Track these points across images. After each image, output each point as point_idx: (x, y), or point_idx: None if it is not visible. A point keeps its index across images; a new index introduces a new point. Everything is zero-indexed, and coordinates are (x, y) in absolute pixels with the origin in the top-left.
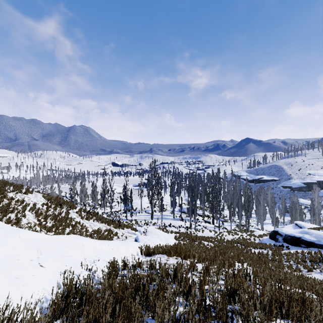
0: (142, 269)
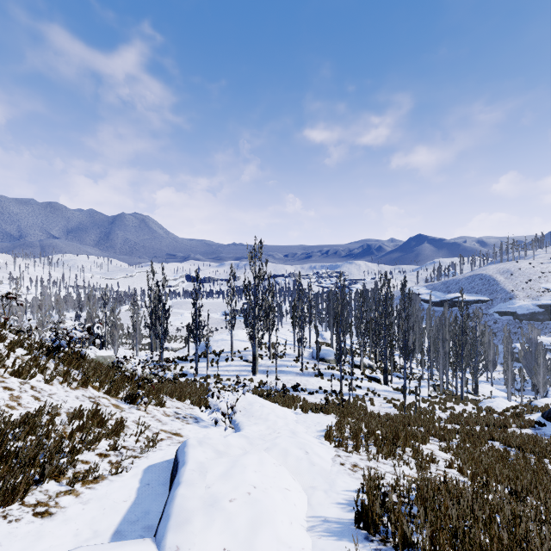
0: None
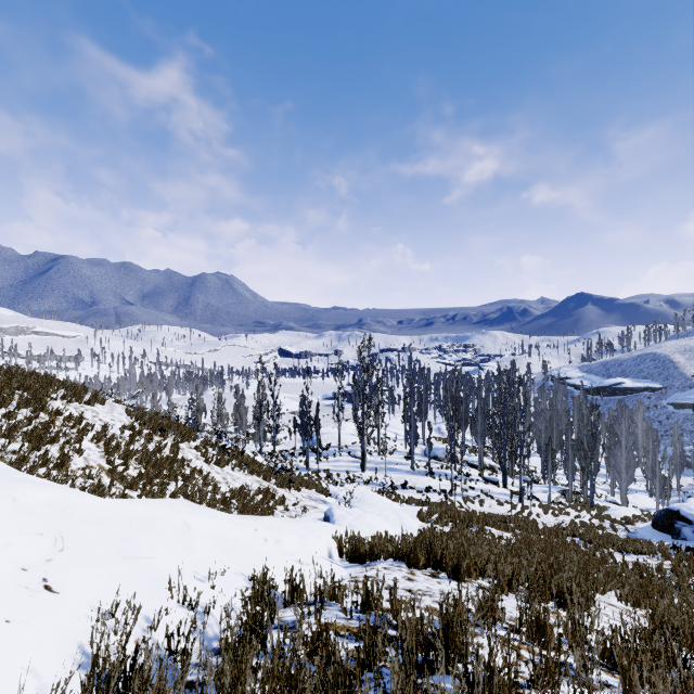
0: (341, 608)
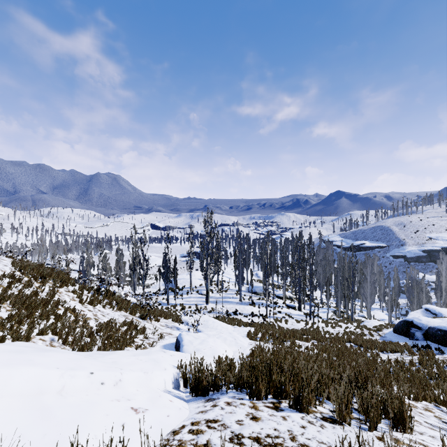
0: None
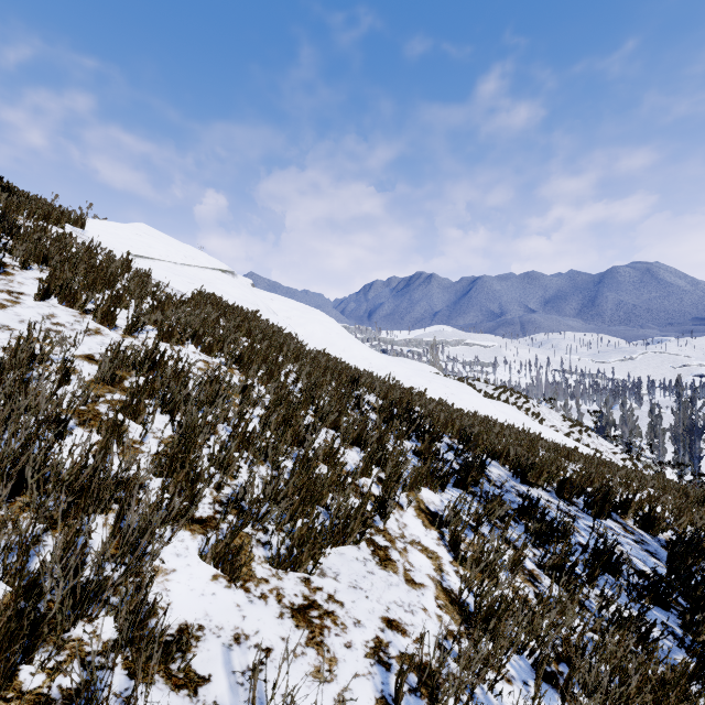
0: None
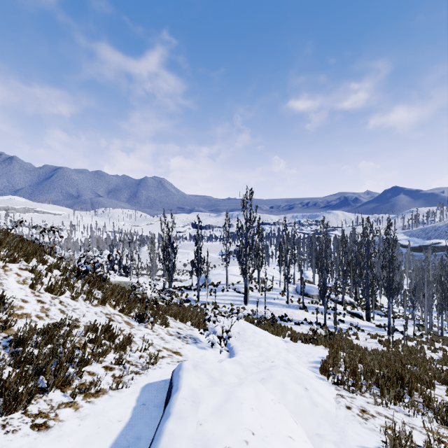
0: None
